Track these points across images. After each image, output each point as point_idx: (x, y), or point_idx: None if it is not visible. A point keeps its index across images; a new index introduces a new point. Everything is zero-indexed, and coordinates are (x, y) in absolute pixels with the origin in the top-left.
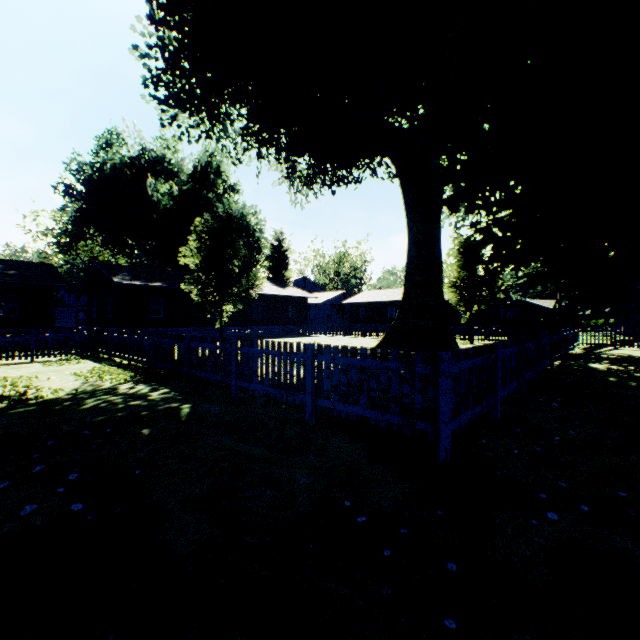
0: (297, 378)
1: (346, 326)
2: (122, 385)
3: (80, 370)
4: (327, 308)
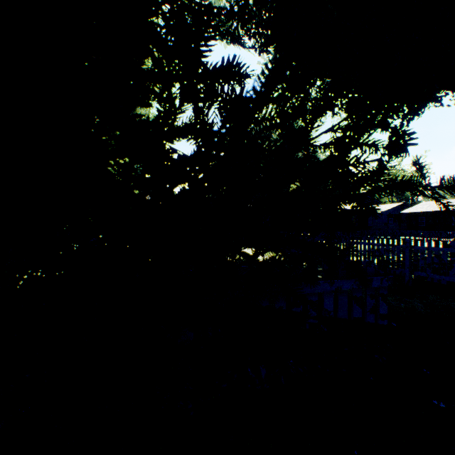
0: (397, 259)
1: (406, 232)
2: (281, 258)
3: (251, 251)
4: (384, 217)
